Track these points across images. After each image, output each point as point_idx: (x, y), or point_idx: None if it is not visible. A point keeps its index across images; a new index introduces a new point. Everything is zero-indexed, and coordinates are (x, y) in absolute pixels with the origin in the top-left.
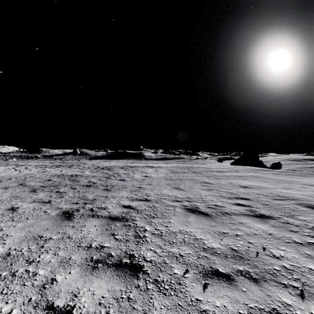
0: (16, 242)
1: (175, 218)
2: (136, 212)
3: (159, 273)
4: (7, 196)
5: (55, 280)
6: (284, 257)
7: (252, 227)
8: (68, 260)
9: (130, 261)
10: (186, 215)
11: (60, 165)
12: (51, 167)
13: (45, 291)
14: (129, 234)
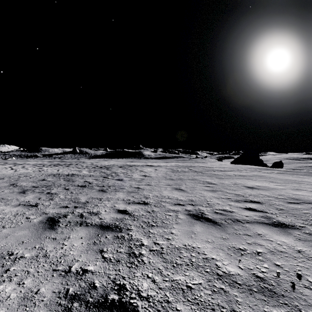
0: None
1: (178, 227)
2: (132, 218)
3: None
4: None
5: None
6: None
7: (274, 240)
8: (34, 295)
9: (118, 298)
10: (190, 223)
11: (58, 164)
12: (48, 166)
13: None
14: (121, 250)
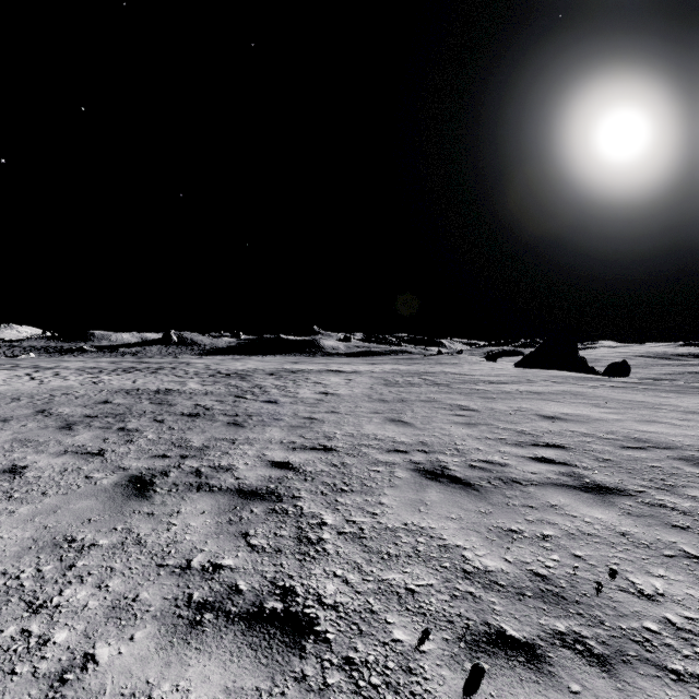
0: (9, 554)
1: (393, 492)
2: (301, 478)
3: (355, 640)
4: (4, 439)
5: (92, 659)
6: (665, 595)
7: (579, 516)
8: (130, 604)
9: (283, 607)
10: (418, 486)
11: (132, 368)
12: (112, 372)
13: (65, 692)
14: (283, 533)
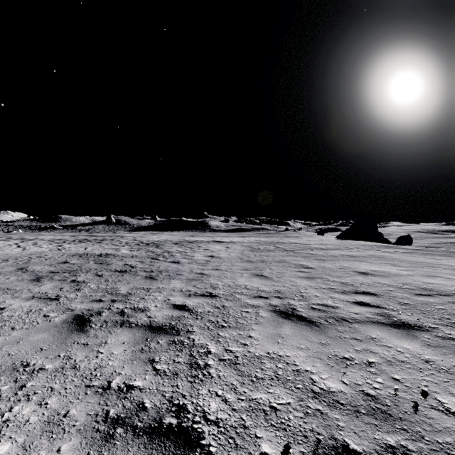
0: None
1: (258, 328)
2: (193, 316)
3: (232, 453)
4: None
5: None
6: None
7: (393, 347)
8: (62, 419)
9: (177, 422)
10: (276, 323)
11: (85, 239)
12: (72, 242)
13: None
14: (179, 360)
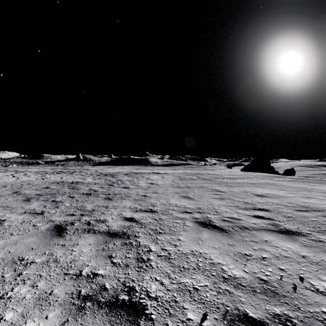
0: None
1: (185, 234)
2: (139, 226)
3: (167, 319)
4: None
5: None
6: None
7: (280, 247)
8: (48, 296)
9: (129, 298)
10: (198, 230)
11: (61, 171)
12: (51, 173)
13: None
14: (129, 256)
